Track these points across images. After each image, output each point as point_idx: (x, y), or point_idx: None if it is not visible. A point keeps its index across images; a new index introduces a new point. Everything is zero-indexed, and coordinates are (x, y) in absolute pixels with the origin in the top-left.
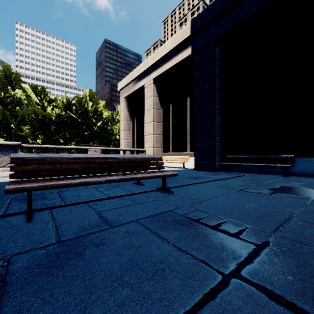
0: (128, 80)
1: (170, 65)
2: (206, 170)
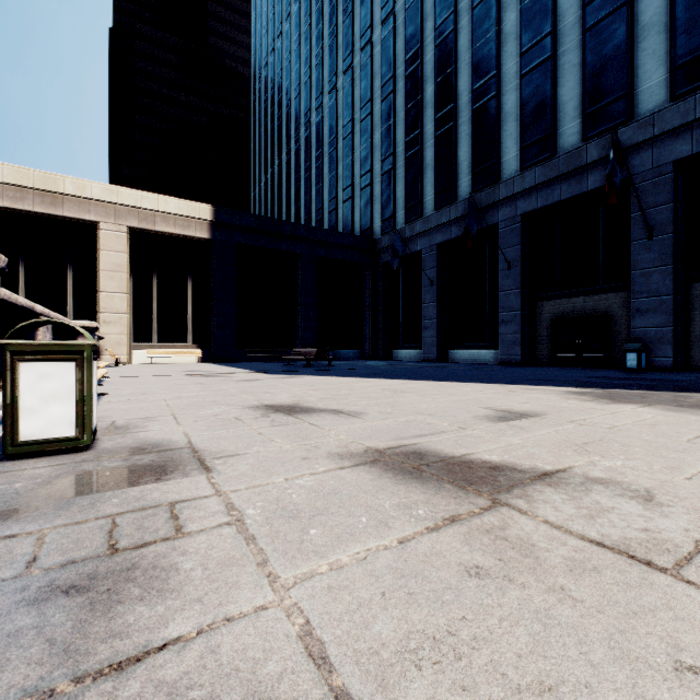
0: (31, 181)
1: (172, 230)
2: (230, 362)
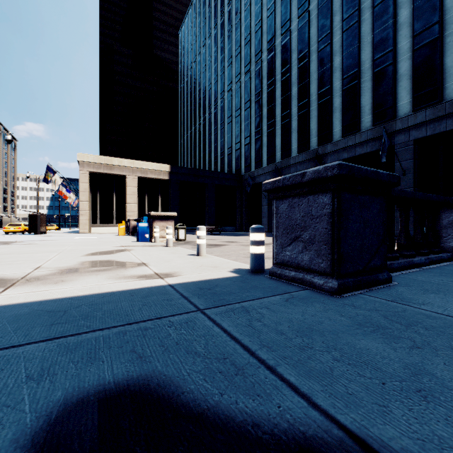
0: (103, 161)
1: (154, 177)
2: None
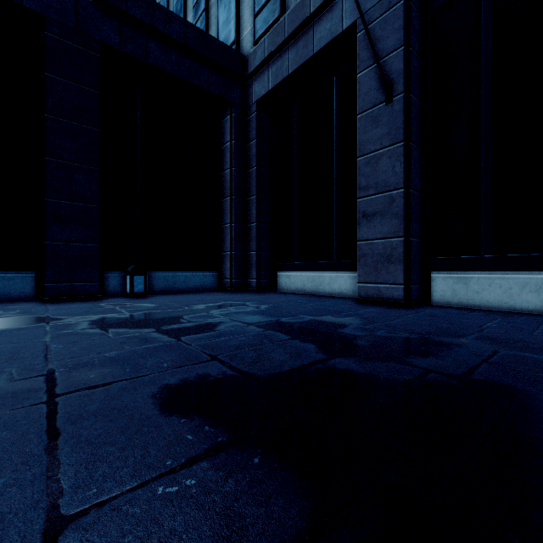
0: None
1: None
2: None
